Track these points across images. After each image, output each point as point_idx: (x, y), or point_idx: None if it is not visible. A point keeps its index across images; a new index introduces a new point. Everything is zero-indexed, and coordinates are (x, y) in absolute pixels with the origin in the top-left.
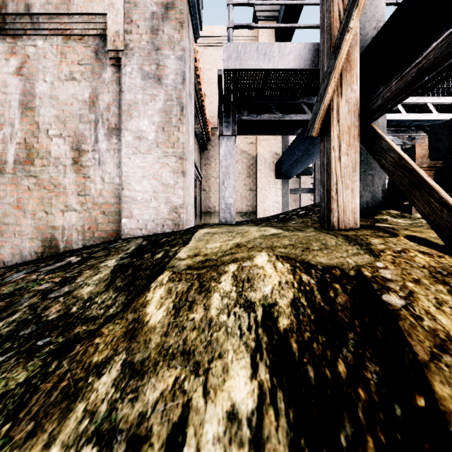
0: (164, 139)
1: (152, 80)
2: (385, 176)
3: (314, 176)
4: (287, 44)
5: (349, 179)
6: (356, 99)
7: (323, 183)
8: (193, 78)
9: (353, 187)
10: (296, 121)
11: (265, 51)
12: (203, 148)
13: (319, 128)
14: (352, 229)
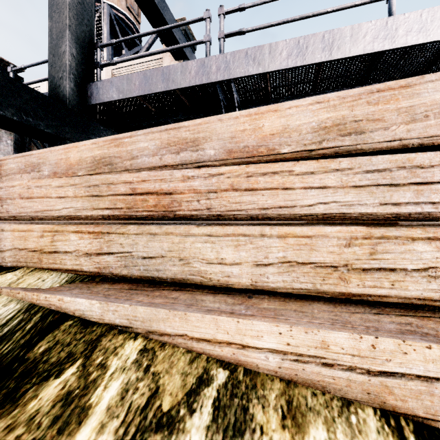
0: None
1: None
2: None
3: None
4: None
5: None
6: None
7: None
8: None
9: None
10: None
11: None
12: None
13: None
14: None
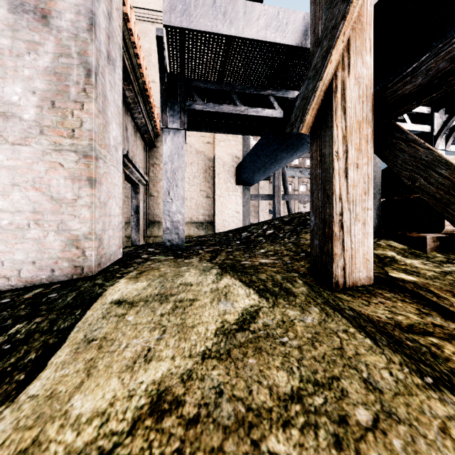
0: (54, 121)
1: (31, 17)
2: (381, 196)
3: (274, 183)
4: (255, 4)
5: (360, 206)
6: (369, 79)
7: (317, 208)
8: (121, 39)
9: (365, 219)
10: (263, 118)
11: (226, 9)
12: (150, 145)
13: (312, 121)
14: (368, 289)
